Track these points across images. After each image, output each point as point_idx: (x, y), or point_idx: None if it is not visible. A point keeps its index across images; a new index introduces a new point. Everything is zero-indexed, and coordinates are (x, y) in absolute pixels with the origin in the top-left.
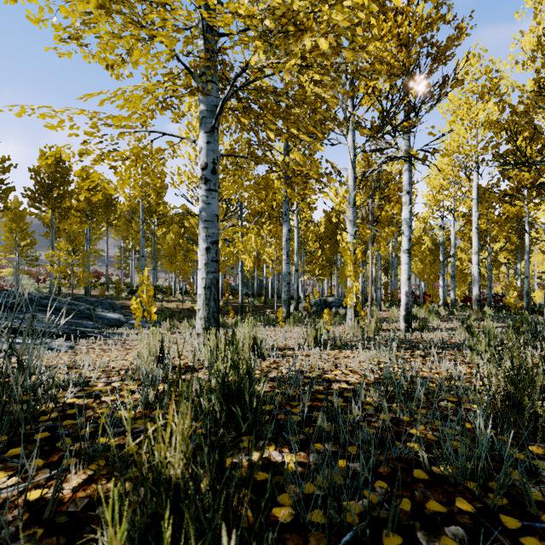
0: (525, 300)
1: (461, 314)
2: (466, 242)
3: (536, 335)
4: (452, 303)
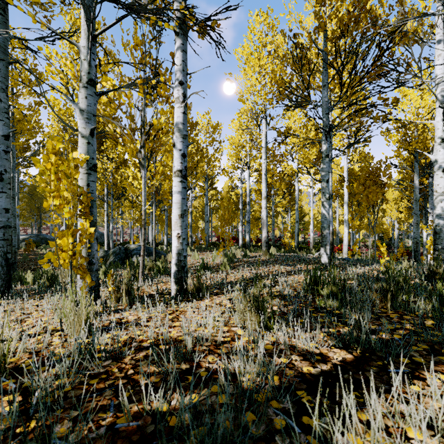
0: (296, 240)
1: (254, 255)
2: (258, 195)
3: (345, 298)
4: (248, 245)
